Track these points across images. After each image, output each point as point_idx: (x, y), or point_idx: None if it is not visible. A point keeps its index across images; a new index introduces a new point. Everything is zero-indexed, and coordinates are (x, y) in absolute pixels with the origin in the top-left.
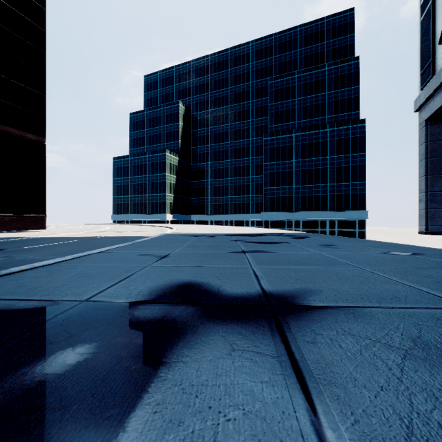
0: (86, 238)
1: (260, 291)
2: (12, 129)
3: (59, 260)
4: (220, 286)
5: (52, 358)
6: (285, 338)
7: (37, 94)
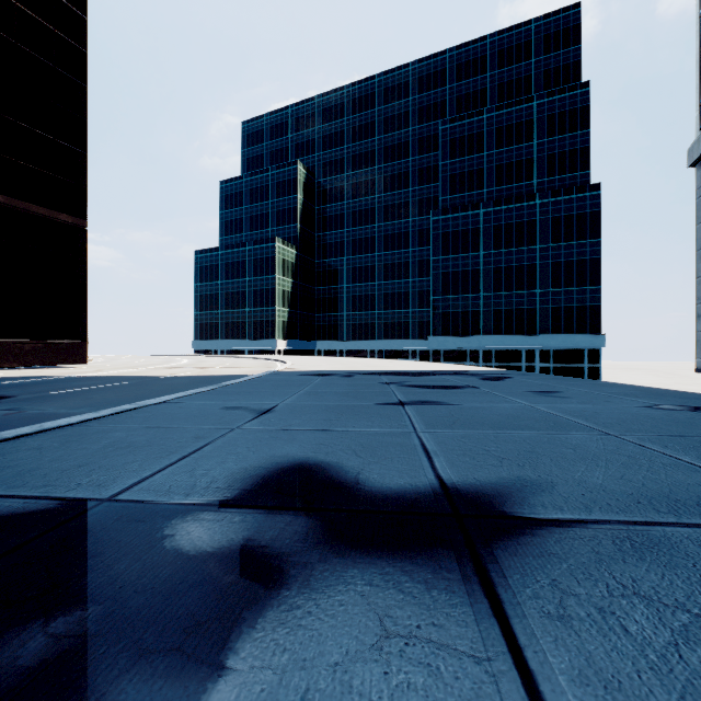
0: (147, 378)
1: (434, 484)
2: (36, 207)
3: (90, 416)
4: (360, 471)
5: None
6: (498, 604)
7: (75, 151)
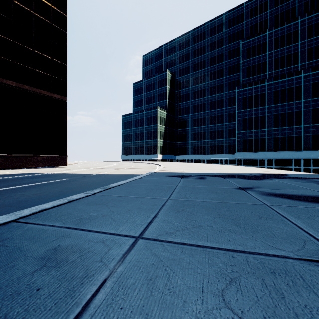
0: (80, 176)
1: None
2: (43, 91)
3: None
4: None
5: None
6: None
7: (61, 64)
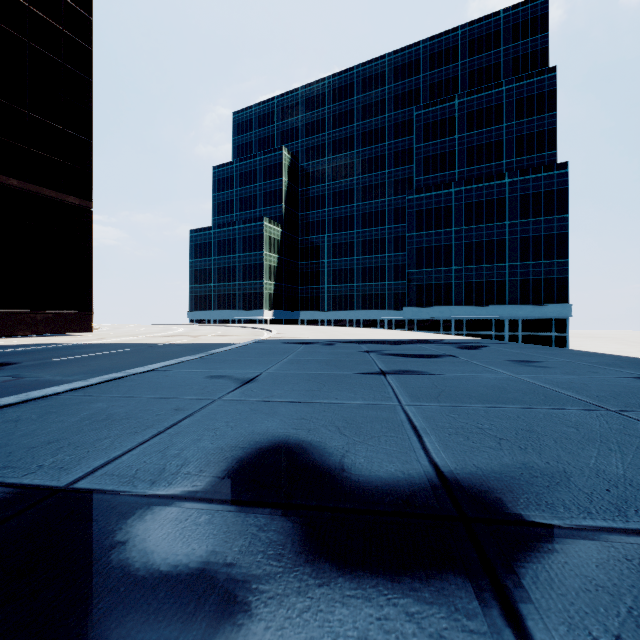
0: (143, 346)
1: (430, 472)
2: (47, 190)
3: (77, 385)
4: (345, 453)
5: None
6: None
7: (81, 139)
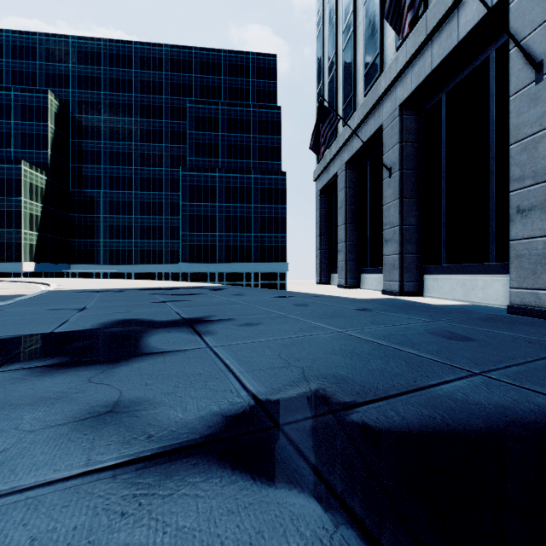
0: None
1: (181, 318)
2: None
3: None
4: (153, 319)
5: (77, 343)
6: (194, 328)
7: None
